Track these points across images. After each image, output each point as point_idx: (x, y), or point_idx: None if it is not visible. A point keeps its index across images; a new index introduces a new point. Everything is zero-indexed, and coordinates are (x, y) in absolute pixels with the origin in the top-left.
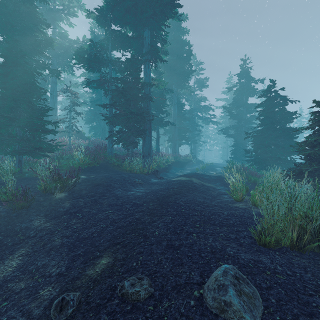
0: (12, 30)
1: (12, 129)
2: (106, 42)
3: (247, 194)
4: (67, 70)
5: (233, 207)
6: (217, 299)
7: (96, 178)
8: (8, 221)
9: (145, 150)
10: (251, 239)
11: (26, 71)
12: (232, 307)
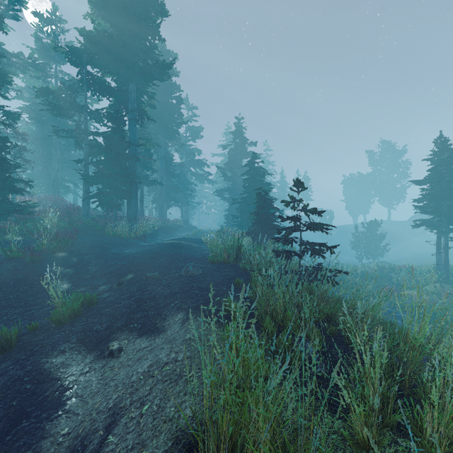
0: None
1: None
2: (78, 82)
3: None
4: None
5: (207, 255)
6: (186, 270)
7: (84, 241)
8: (30, 270)
9: (130, 213)
10: (209, 263)
11: None
12: (190, 270)
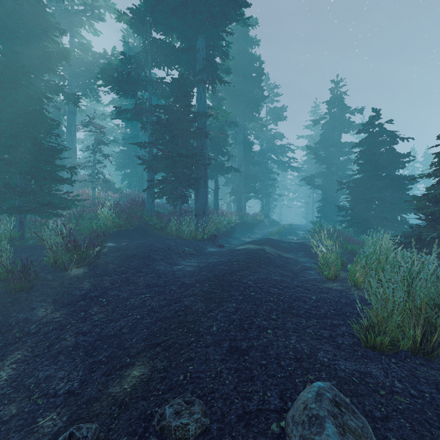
0: (10, 37)
1: (9, 177)
2: (144, 55)
3: (343, 269)
4: (90, 95)
5: (323, 288)
6: (308, 439)
7: (129, 247)
8: None
9: (198, 206)
10: (353, 338)
11: (30, 95)
12: None
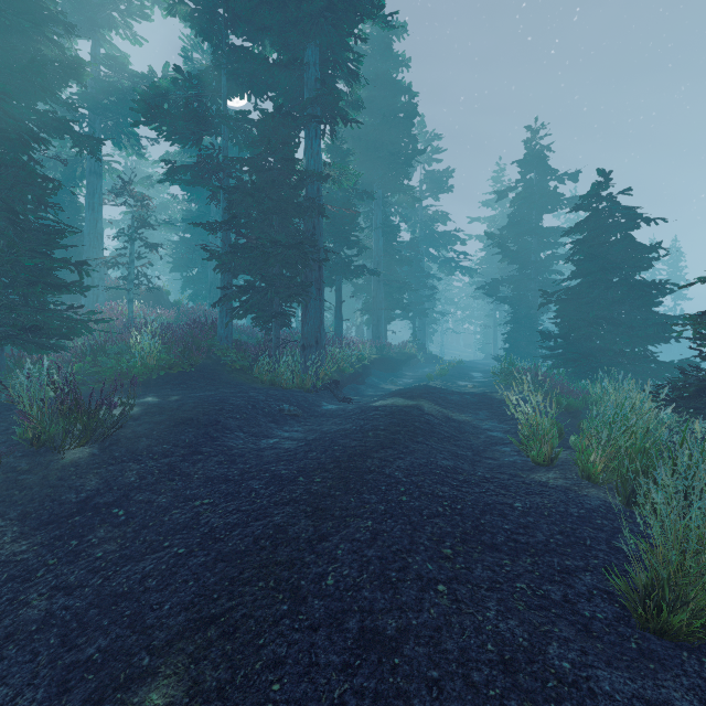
0: None
1: None
2: (216, 75)
3: (560, 443)
4: (127, 145)
5: (532, 483)
6: None
7: (182, 404)
8: None
9: (307, 332)
10: (612, 604)
11: (3, 132)
12: None
